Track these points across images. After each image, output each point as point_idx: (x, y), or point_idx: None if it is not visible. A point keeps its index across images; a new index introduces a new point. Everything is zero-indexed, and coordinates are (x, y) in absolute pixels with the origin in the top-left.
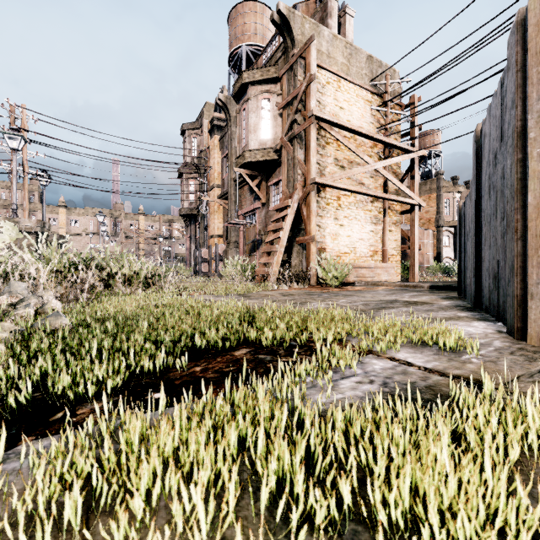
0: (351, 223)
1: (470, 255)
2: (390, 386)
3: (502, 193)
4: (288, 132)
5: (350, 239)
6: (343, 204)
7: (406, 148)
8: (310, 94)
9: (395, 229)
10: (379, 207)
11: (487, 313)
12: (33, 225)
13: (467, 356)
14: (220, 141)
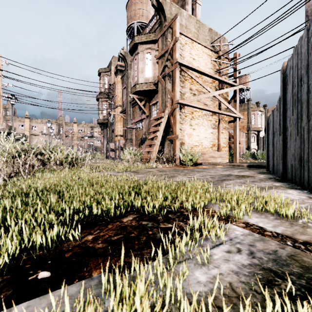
0: (199, 127)
1: (278, 146)
2: (257, 257)
3: (308, 103)
4: (162, 72)
5: (199, 137)
6: (195, 116)
7: (231, 84)
8: (175, 49)
9: (225, 131)
10: (215, 119)
11: (292, 183)
12: (3, 128)
13: (302, 220)
14: (121, 79)
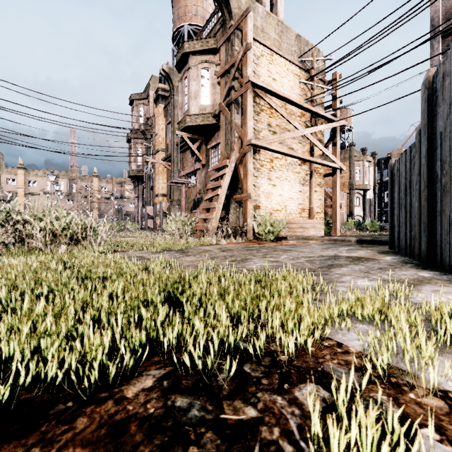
0: (282, 183)
1: (416, 209)
2: None
3: None
4: (226, 98)
5: (281, 197)
6: (276, 166)
7: (330, 118)
8: (247, 61)
9: (319, 189)
10: (306, 170)
11: (448, 272)
12: None
13: None
14: (164, 109)
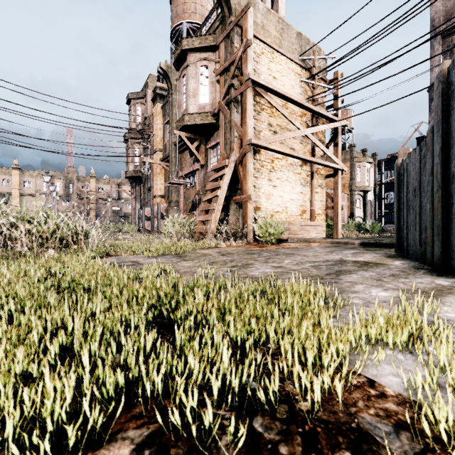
0: (283, 184)
1: (427, 211)
2: None
3: None
4: (226, 96)
5: (282, 199)
6: (276, 167)
7: (331, 118)
8: (247, 59)
9: (320, 190)
10: (307, 171)
11: None
12: None
13: None
14: (162, 108)
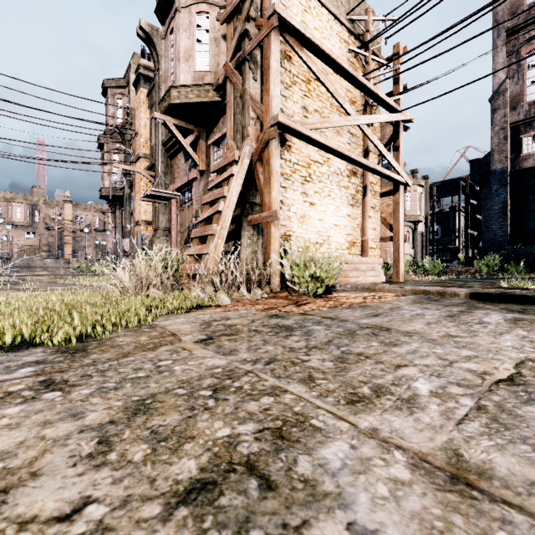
0: (324, 201)
1: None
2: None
3: None
4: (236, 54)
5: (323, 223)
6: (314, 174)
7: (393, 106)
8: None
9: (374, 214)
10: (356, 185)
11: None
12: None
13: None
14: (148, 96)
